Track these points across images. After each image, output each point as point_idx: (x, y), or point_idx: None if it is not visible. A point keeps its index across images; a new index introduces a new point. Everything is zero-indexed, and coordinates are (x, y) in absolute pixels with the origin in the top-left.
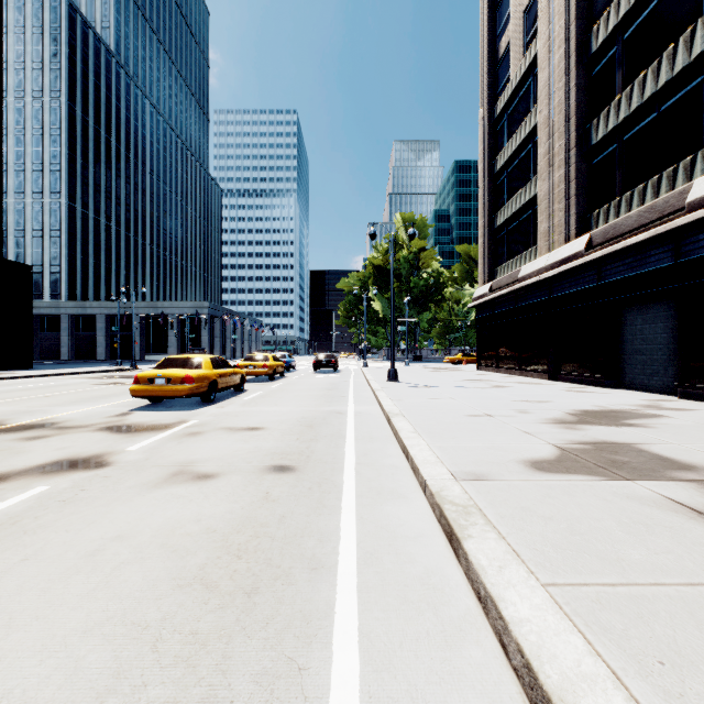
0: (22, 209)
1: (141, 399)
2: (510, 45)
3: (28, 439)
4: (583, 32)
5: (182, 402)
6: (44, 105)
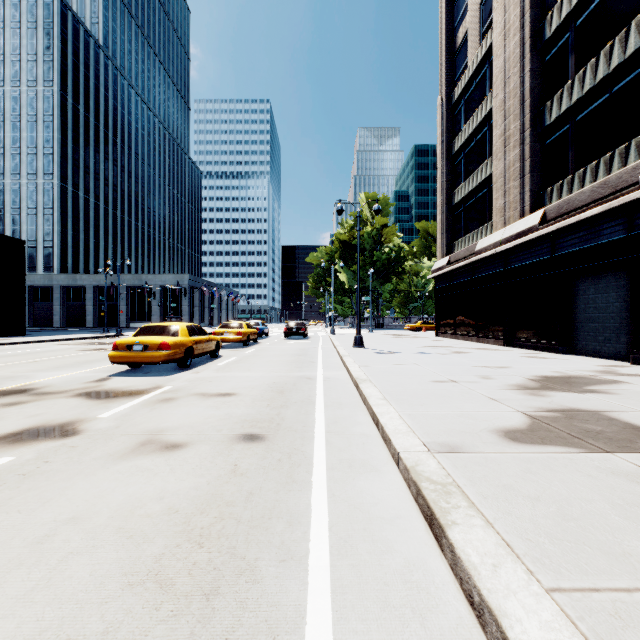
0: (18, 189)
1: (121, 365)
2: (467, 35)
3: (3, 405)
4: (537, 20)
5: (159, 367)
6: (38, 93)
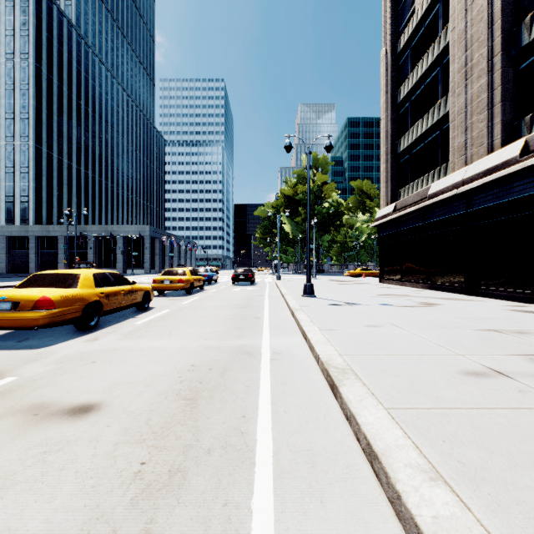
0: None
1: None
2: None
3: None
4: None
5: (55, 328)
6: (15, 64)
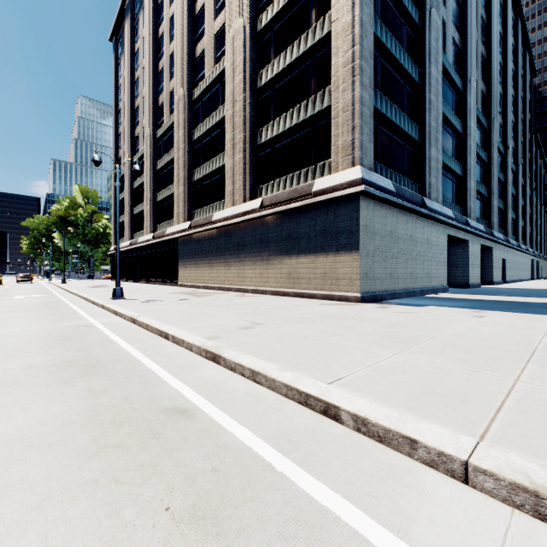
0: None
1: None
2: (122, 158)
3: None
4: (133, 181)
5: None
6: None
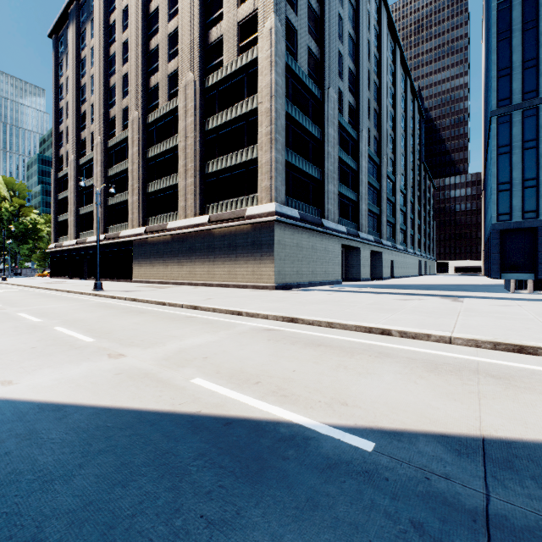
0: None
1: None
2: (63, 157)
3: None
4: (79, 182)
5: None
6: None
